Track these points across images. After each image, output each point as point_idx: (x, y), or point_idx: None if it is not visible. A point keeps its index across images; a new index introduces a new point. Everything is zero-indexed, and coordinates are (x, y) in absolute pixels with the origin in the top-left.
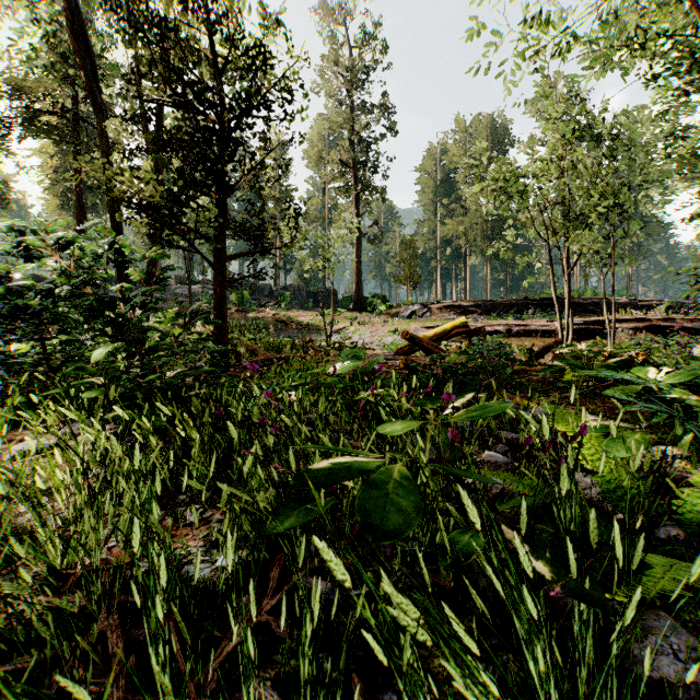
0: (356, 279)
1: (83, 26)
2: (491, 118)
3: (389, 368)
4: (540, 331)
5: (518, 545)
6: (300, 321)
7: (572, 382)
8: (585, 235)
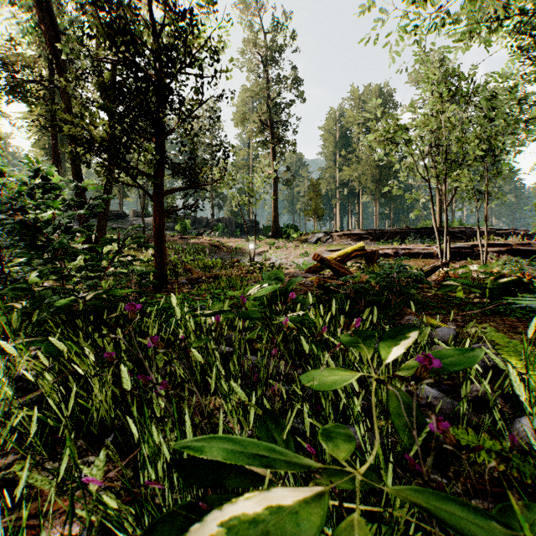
0: (273, 213)
1: (48, 1)
2: (379, 88)
3: (302, 284)
4: (422, 254)
5: None
6: (230, 245)
7: (466, 299)
8: (463, 175)
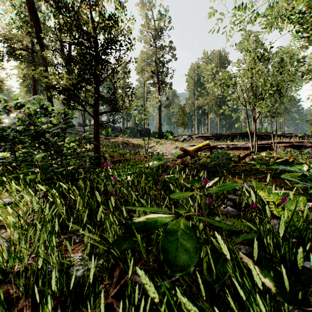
0: (158, 124)
1: (34, 8)
2: (219, 52)
3: (174, 164)
4: (242, 147)
5: (253, 268)
6: (133, 142)
7: (259, 171)
8: (263, 103)
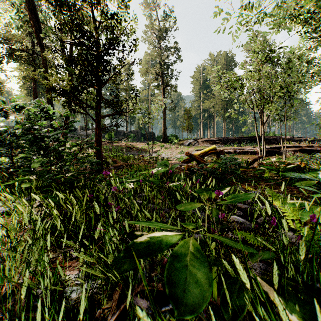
0: (163, 127)
1: (34, 7)
2: (226, 53)
3: (179, 169)
4: (250, 152)
5: (277, 302)
6: (137, 147)
7: (269, 177)
8: (272, 106)
